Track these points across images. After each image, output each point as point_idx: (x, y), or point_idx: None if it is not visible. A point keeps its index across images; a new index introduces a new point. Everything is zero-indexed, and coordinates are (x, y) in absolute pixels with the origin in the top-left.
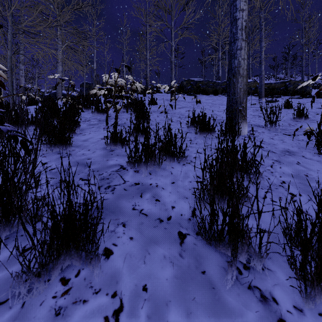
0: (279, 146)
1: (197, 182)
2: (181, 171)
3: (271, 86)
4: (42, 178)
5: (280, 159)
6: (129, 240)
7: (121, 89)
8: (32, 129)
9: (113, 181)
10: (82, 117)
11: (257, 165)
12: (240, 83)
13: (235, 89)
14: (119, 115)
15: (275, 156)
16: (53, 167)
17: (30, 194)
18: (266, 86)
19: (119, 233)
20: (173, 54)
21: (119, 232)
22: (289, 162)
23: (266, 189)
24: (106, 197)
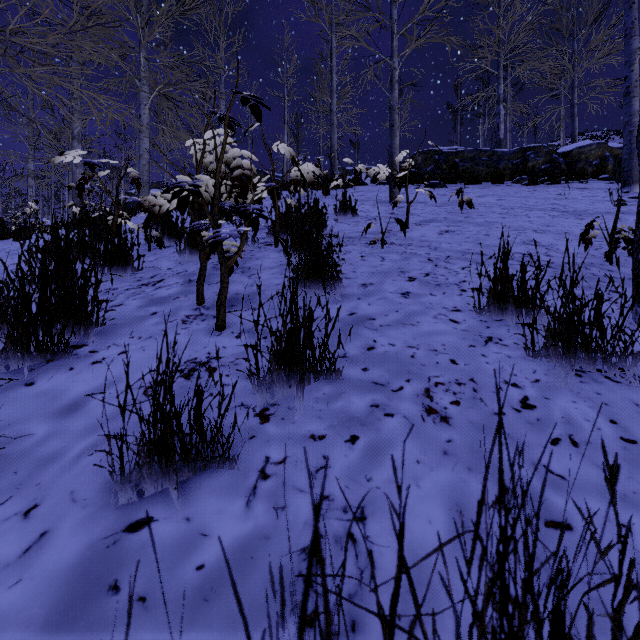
0: None
1: None
2: None
3: None
4: None
5: None
6: None
7: (244, 186)
8: None
9: None
10: (147, 270)
11: None
12: None
13: None
14: (253, 257)
15: None
16: None
17: None
18: None
19: None
20: (396, 88)
21: None
22: None
23: None
24: None
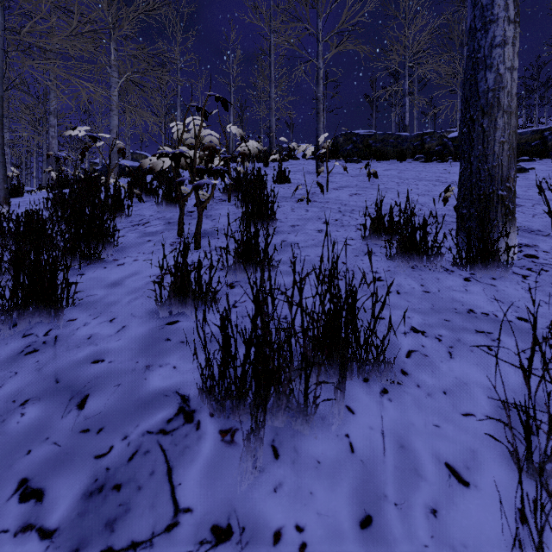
0: None
1: None
2: (384, 431)
3: None
4: None
5: None
6: None
7: (211, 155)
8: None
9: (131, 512)
10: (135, 216)
11: None
12: (501, 131)
13: (486, 145)
14: (213, 208)
15: None
16: None
17: None
18: None
19: None
20: (320, 83)
21: None
22: None
23: None
24: None
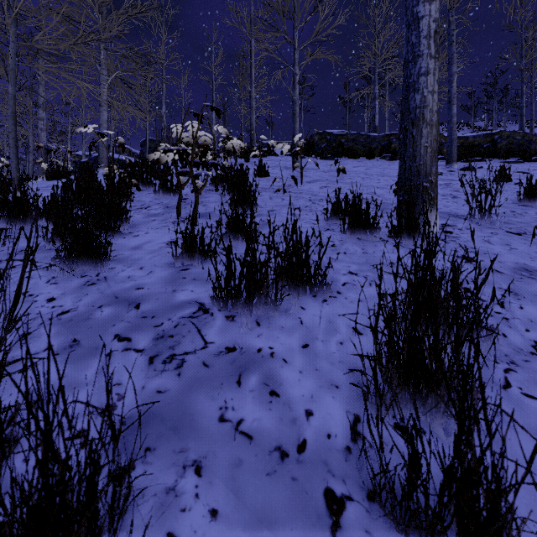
0: (506, 258)
1: (362, 358)
2: (321, 316)
3: (467, 141)
4: (39, 335)
5: (517, 288)
6: (207, 521)
7: (205, 151)
8: (45, 224)
9: (182, 344)
10: (136, 202)
11: (484, 310)
12: (425, 138)
13: (415, 148)
14: (203, 196)
15: (504, 280)
16: (65, 308)
17: (5, 378)
18: (458, 142)
19: (185, 497)
20: (297, 88)
21: (187, 492)
22: (534, 294)
23: (505, 364)
24: (164, 386)
